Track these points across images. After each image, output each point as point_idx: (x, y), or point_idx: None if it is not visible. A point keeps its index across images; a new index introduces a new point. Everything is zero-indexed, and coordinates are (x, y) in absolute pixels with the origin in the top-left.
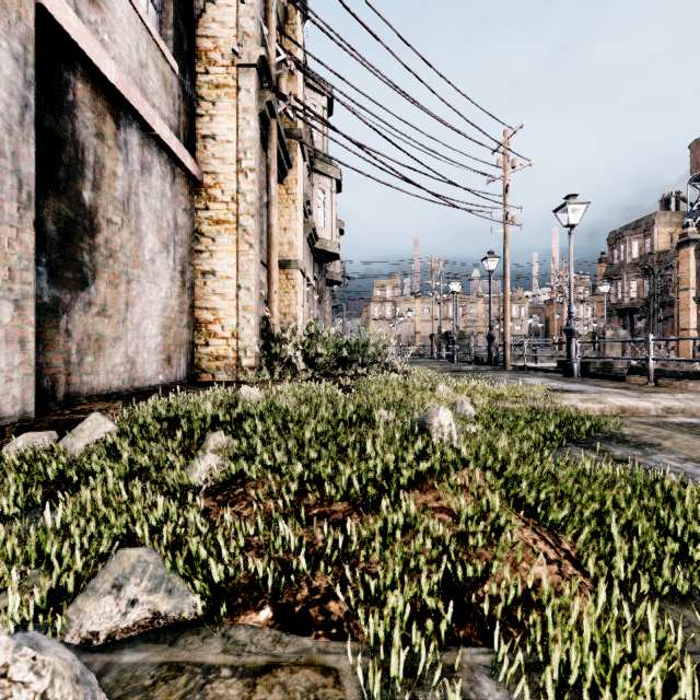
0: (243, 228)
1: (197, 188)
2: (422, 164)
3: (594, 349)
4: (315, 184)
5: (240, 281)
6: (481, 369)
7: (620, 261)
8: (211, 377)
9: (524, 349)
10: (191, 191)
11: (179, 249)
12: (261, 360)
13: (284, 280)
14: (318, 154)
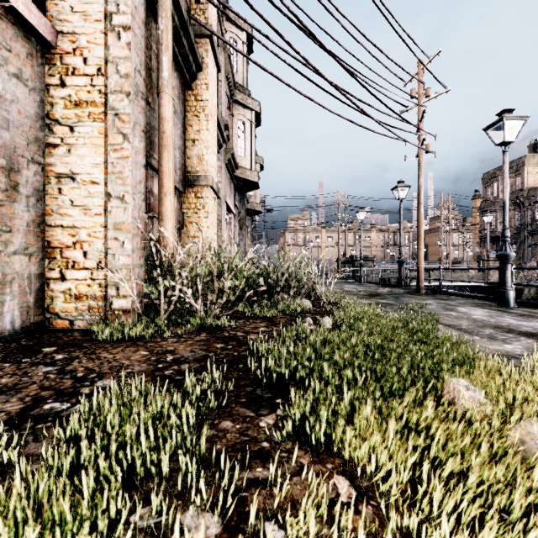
0: (114, 111)
1: (48, 55)
2: (348, 72)
3: (478, 270)
4: (235, 114)
5: (109, 188)
6: (395, 292)
7: (494, 197)
8: (69, 325)
9: (440, 273)
10: (37, 56)
11: (1, 133)
12: (143, 299)
13: (193, 199)
14: (238, 86)
